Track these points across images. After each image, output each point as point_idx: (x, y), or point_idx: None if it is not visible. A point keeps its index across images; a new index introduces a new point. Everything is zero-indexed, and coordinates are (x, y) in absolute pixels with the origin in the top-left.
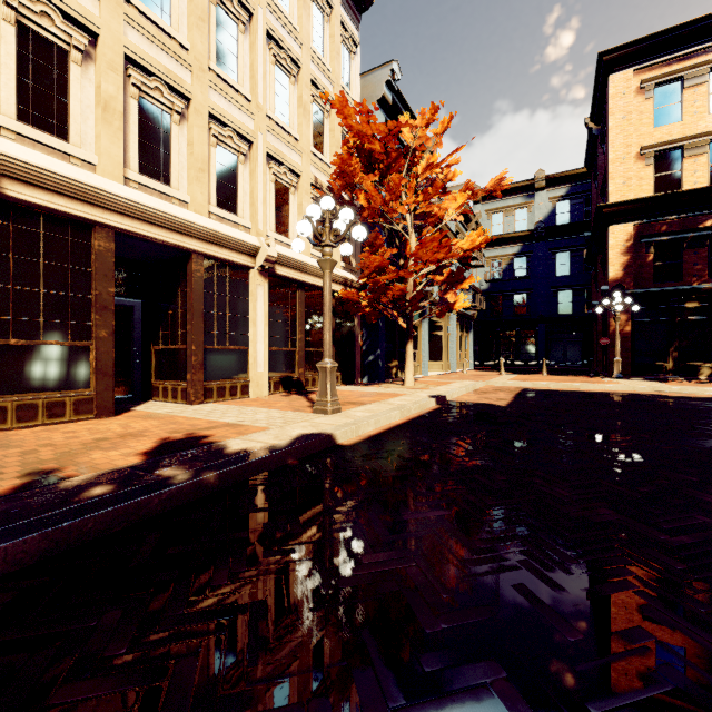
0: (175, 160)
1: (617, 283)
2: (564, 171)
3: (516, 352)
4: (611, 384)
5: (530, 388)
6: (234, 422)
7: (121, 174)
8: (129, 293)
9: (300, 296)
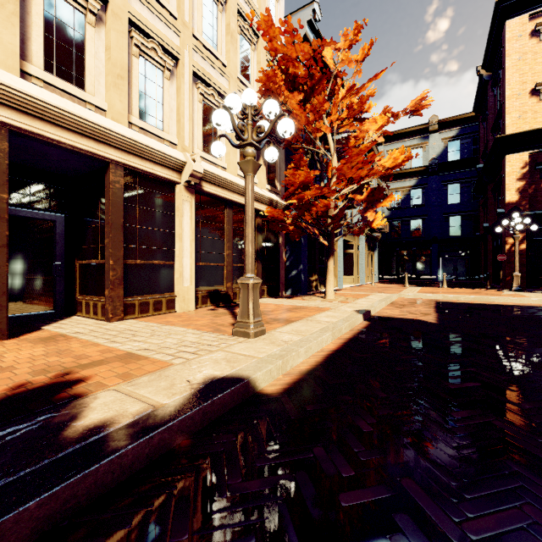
0: (90, 64)
1: (513, 205)
2: (455, 116)
3: (413, 267)
4: (520, 297)
5: (442, 301)
6: (134, 351)
7: (17, 65)
8: (51, 206)
9: (228, 214)
